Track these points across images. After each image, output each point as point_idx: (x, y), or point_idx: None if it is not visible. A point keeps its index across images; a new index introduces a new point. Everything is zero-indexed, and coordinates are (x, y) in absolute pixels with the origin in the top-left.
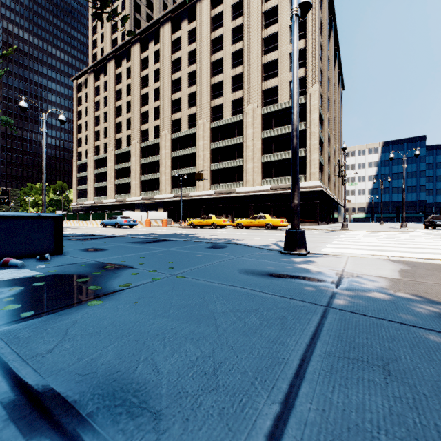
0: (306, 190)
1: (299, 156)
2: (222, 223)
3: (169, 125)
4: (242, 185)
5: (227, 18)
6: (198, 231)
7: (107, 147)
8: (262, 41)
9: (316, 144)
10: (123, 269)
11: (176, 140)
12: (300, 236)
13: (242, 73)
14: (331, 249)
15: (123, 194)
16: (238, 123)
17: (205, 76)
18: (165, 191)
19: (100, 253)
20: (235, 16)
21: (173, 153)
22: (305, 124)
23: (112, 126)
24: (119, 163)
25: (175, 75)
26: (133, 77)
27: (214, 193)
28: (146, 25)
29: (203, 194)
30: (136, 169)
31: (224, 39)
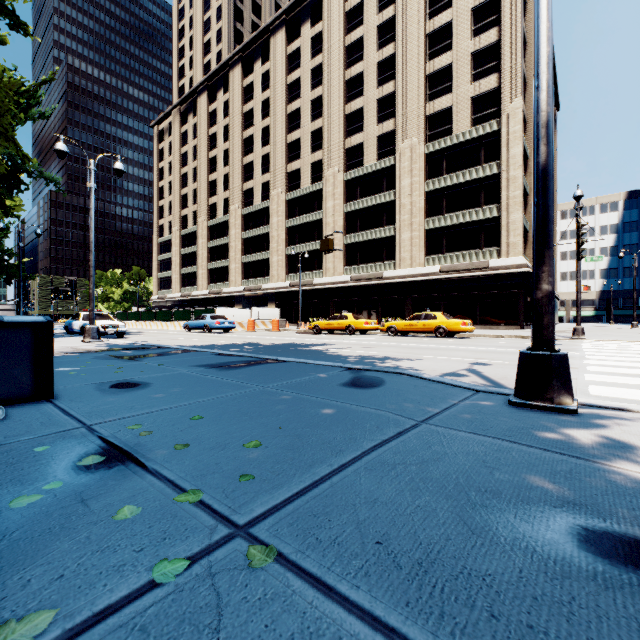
0: (500, 272)
1: (488, 218)
2: (363, 326)
3: (283, 179)
4: (393, 265)
5: (369, 11)
6: (326, 340)
7: (198, 216)
8: (426, 39)
9: (518, 196)
10: (116, 478)
11: (292, 202)
12: (559, 366)
13: (394, 92)
14: (606, 388)
15: (219, 283)
16: (387, 171)
17: (336, 103)
18: (277, 277)
19: (124, 399)
20: (382, 6)
21: (288, 221)
22: (499, 165)
23: (204, 186)
24: (213, 239)
25: (291, 105)
26: (232, 114)
27: (350, 280)
28: (250, 37)
29: (333, 281)
30: (236, 246)
31: (366, 43)
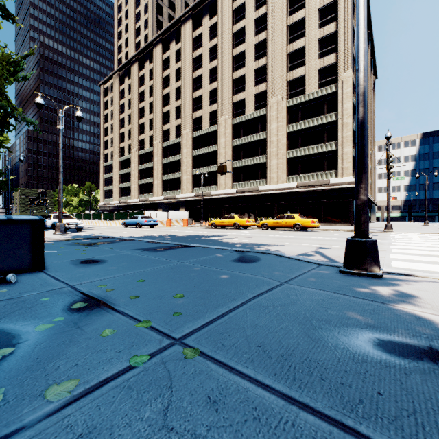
0: (337, 187)
1: (329, 150)
2: (245, 223)
3: (190, 123)
4: (265, 182)
5: (249, 9)
6: (220, 233)
7: (131, 148)
8: (288, 29)
9: (349, 136)
10: (97, 314)
11: (197, 139)
12: (371, 248)
13: (266, 65)
14: (403, 263)
15: (146, 194)
16: (261, 118)
17: (227, 71)
18: (186, 190)
19: (91, 270)
20: (258, 6)
21: (194, 151)
22: (336, 114)
23: (136, 127)
24: (142, 164)
25: (196, 73)
26: (155, 78)
27: (236, 192)
28: (168, 25)
29: (225, 193)
30: (158, 169)
31: (247, 31)
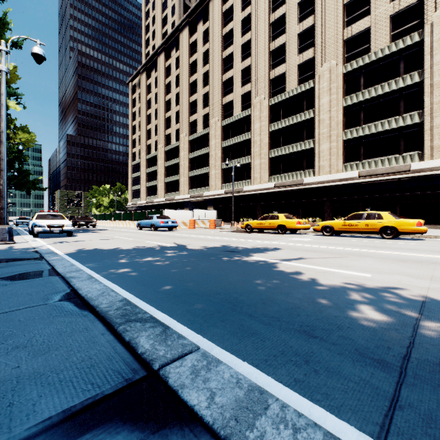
0: (424, 174)
1: (408, 124)
2: (295, 226)
3: (220, 110)
4: (312, 173)
5: None
6: (263, 241)
7: (158, 144)
8: None
9: None
10: None
11: (227, 128)
12: None
13: (313, 25)
14: None
15: (172, 192)
16: (307, 93)
17: (262, 43)
18: (215, 186)
19: None
20: None
21: (223, 142)
22: (420, 73)
23: (162, 122)
24: (168, 160)
25: (226, 52)
26: (181, 65)
27: (274, 187)
28: (194, 4)
29: (260, 188)
30: (184, 164)
31: None
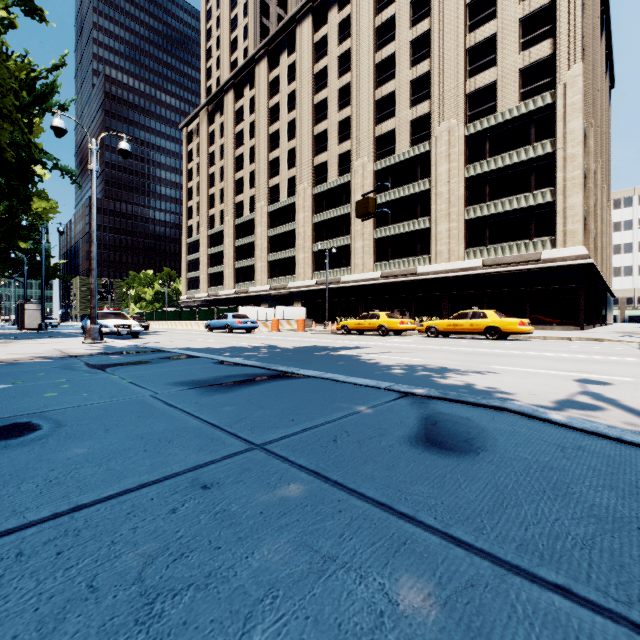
0: (556, 264)
1: (540, 203)
2: (398, 326)
3: (310, 173)
4: (428, 260)
5: None
6: (357, 342)
7: (224, 215)
8: (466, 10)
9: (578, 177)
10: None
11: (319, 197)
12: None
13: (429, 72)
14: None
15: (245, 282)
16: (422, 157)
17: (366, 89)
18: (304, 275)
19: None
20: None
21: (315, 216)
22: (553, 142)
23: (231, 185)
24: (240, 238)
25: (318, 96)
26: (258, 110)
27: (380, 277)
28: (276, 29)
29: (362, 278)
30: (262, 244)
31: (398, 22)
